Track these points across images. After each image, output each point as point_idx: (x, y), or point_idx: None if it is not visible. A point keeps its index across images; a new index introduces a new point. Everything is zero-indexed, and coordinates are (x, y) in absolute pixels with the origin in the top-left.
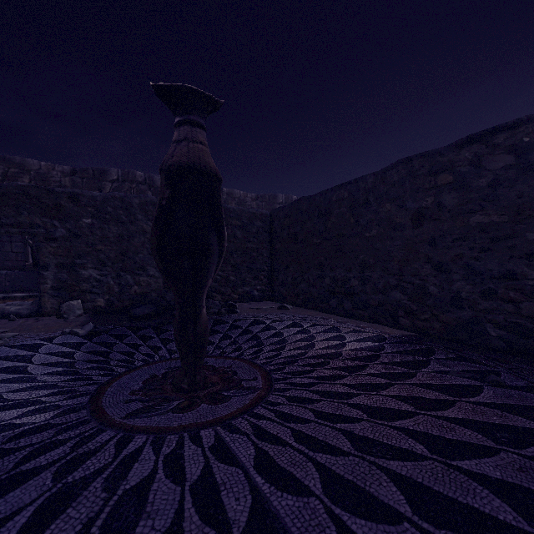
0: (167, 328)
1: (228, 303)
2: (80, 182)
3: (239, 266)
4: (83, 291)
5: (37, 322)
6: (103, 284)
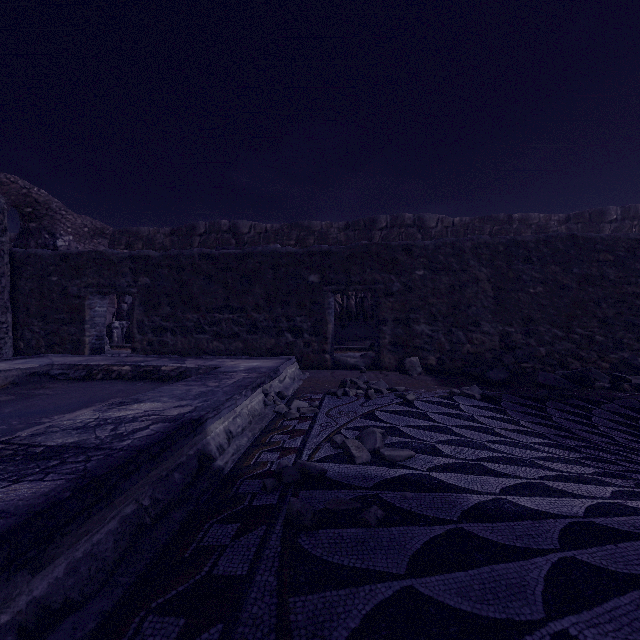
0: (578, 403)
1: (613, 375)
2: (352, 235)
3: (611, 321)
4: (415, 348)
5: (388, 376)
6: (434, 341)
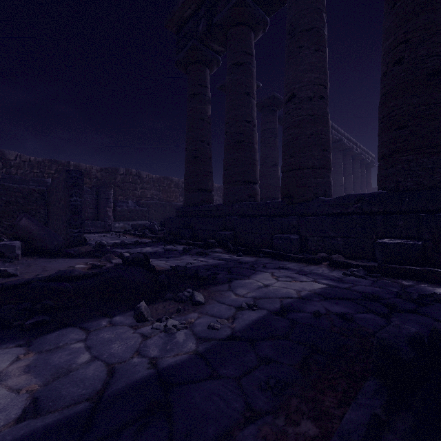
0: None
1: None
2: None
3: None
4: None
5: None
6: None
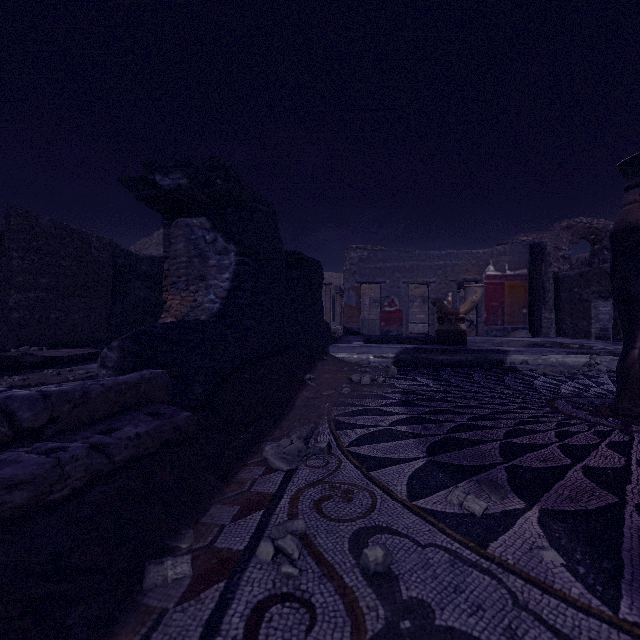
0: None
1: None
2: None
3: None
4: None
5: None
6: None
